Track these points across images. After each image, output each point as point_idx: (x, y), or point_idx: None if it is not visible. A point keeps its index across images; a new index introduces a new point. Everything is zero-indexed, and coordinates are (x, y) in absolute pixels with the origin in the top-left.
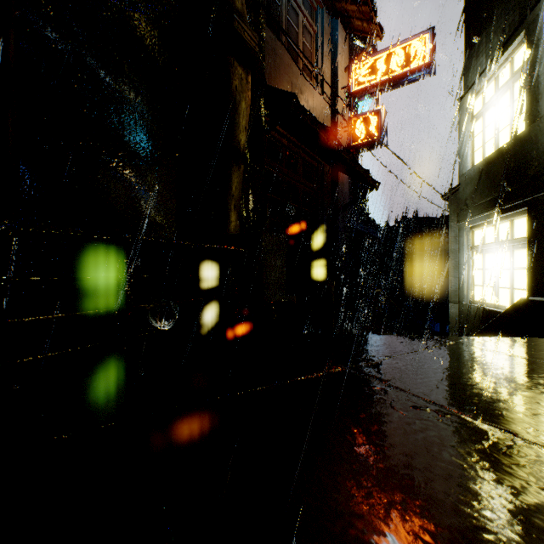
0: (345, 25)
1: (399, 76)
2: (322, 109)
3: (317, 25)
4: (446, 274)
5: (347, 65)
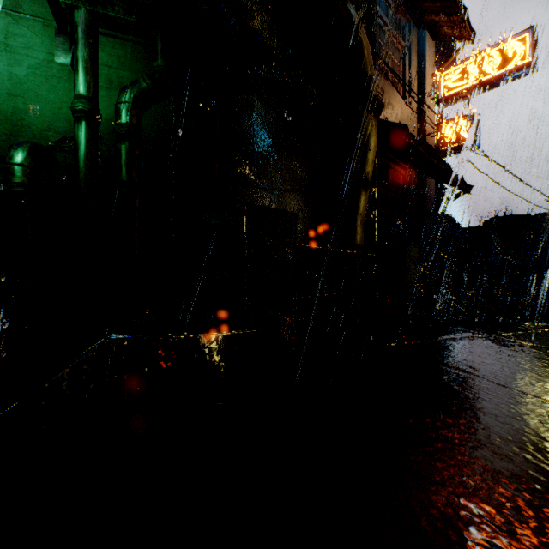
0: (433, 34)
1: (494, 78)
2: (410, 118)
3: (404, 39)
4: (547, 277)
5: (433, 70)
